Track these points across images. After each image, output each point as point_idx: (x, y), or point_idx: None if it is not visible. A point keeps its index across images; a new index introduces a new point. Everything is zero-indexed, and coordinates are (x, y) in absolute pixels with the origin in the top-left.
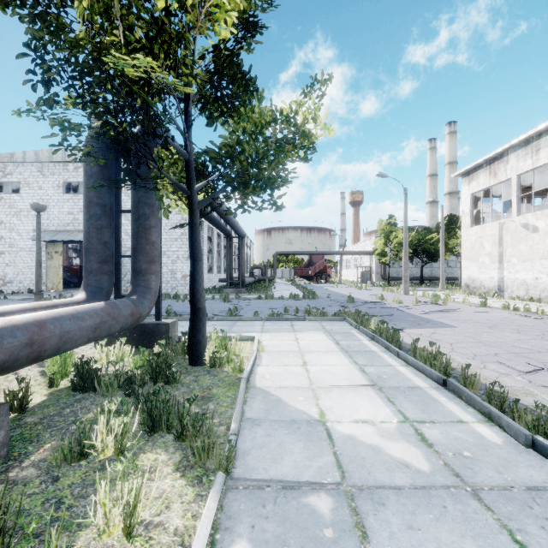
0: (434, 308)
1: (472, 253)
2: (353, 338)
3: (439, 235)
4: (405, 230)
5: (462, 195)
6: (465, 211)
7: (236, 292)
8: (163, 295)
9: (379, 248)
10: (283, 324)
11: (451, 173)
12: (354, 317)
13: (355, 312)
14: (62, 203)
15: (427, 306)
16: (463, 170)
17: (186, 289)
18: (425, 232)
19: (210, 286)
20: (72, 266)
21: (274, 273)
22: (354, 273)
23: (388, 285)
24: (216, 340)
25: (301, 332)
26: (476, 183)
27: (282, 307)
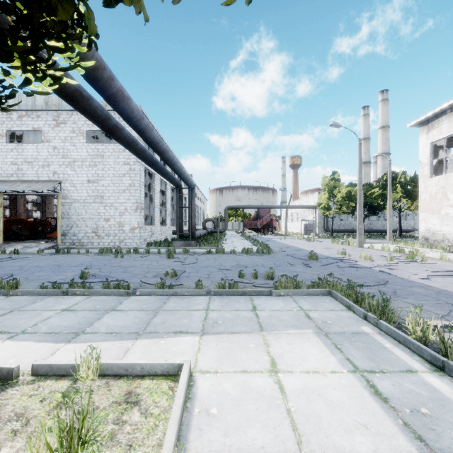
0: (422, 269)
1: (432, 204)
2: (391, 361)
3: (381, 190)
4: (360, 182)
5: (419, 145)
6: (423, 161)
7: (186, 245)
8: (104, 250)
9: (323, 202)
10: (240, 307)
11: (384, 136)
12: (346, 291)
13: (349, 284)
14: (5, 153)
15: (408, 264)
16: (422, 119)
17: (134, 242)
18: (367, 187)
19: (161, 238)
20: (26, 219)
21: (225, 226)
22: (297, 226)
23: (332, 237)
24: (93, 376)
25: (275, 334)
26: (437, 131)
27: (234, 267)
